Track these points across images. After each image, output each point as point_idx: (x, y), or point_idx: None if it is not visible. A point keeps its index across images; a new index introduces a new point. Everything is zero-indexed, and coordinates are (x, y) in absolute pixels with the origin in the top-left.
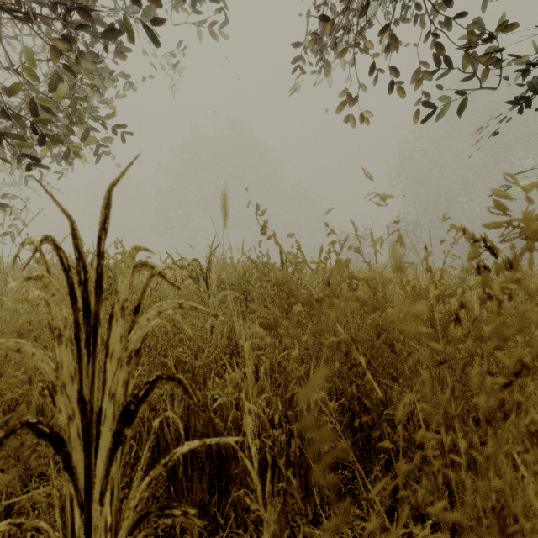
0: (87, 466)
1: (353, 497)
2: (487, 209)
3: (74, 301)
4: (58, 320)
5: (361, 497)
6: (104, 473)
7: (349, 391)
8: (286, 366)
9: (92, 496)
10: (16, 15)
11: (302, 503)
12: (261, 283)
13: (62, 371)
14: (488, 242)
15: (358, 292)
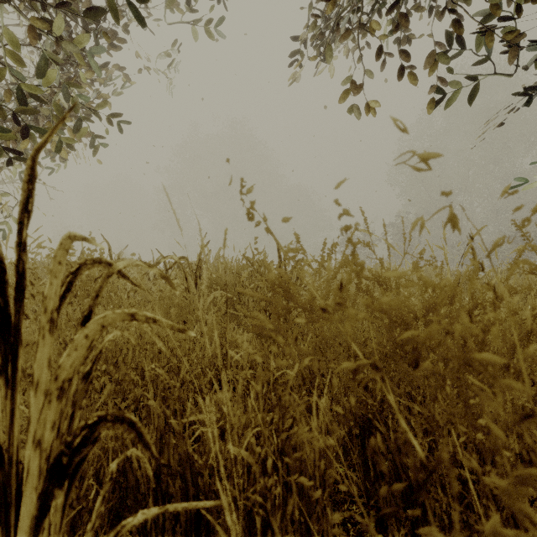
0: None
1: None
2: None
3: None
4: None
5: None
6: None
7: (370, 443)
8: (280, 395)
9: None
10: None
11: None
12: (257, 284)
13: None
14: None
15: (384, 299)
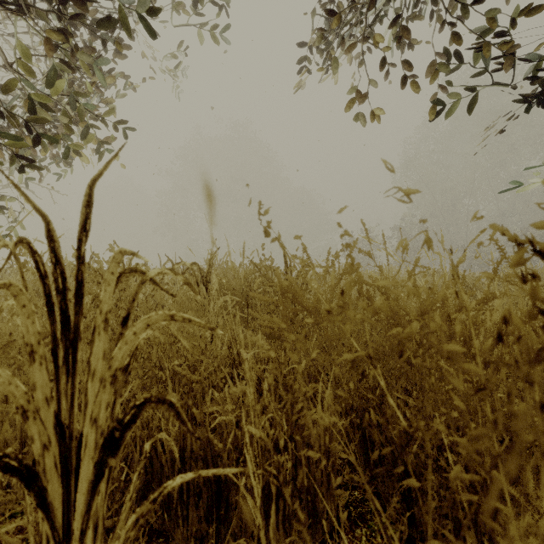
0: (66, 500)
1: (364, 522)
2: (538, 205)
3: (51, 312)
4: (30, 335)
5: (373, 522)
6: (85, 509)
7: (366, 417)
8: (292, 384)
9: (72, 535)
10: (8, 8)
11: (309, 530)
12: (264, 288)
13: (35, 394)
14: (538, 245)
15: (377, 302)
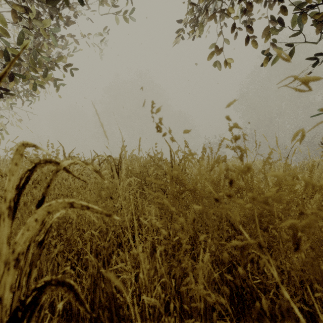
0: None
1: None
2: None
3: None
4: None
5: None
6: None
7: (256, 306)
8: (180, 259)
9: None
10: None
11: None
12: (157, 172)
13: None
14: None
15: (268, 194)
